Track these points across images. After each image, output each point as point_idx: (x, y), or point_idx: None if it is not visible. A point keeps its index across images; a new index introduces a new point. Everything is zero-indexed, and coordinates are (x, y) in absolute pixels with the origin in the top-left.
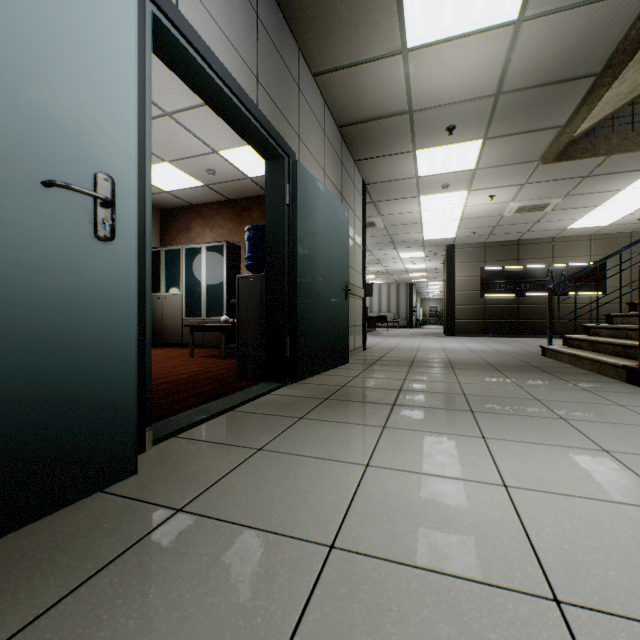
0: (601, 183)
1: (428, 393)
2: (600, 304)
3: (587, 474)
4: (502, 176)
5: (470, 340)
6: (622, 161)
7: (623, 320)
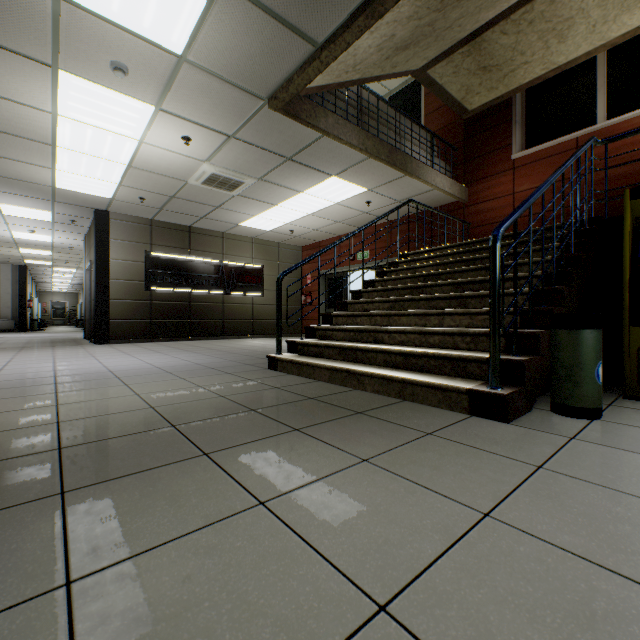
0: (294, 175)
1: None
2: (260, 305)
3: None
4: (214, 104)
5: (140, 349)
6: (323, 153)
7: (348, 320)
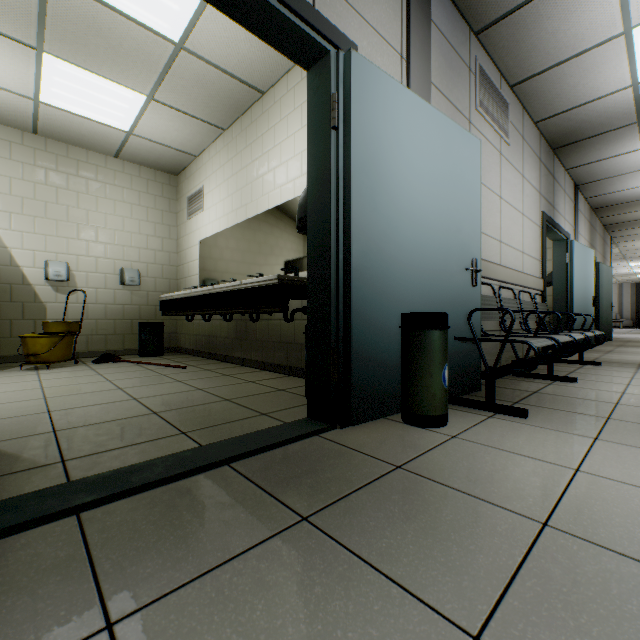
0: None
1: None
2: None
3: None
4: None
5: None
6: None
7: None
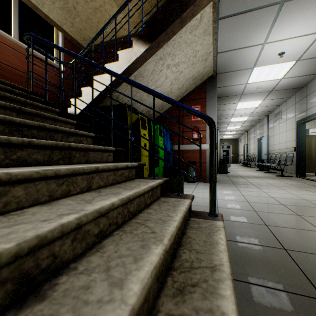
0: None
1: None
2: None
3: (277, 194)
4: None
5: None
6: None
7: None
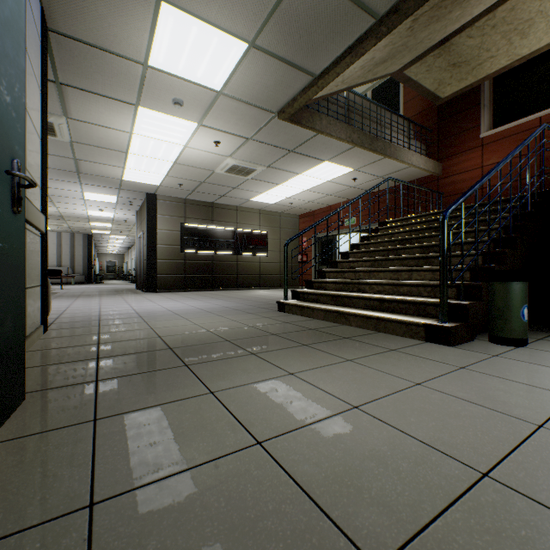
0: (294, 162)
1: (463, 534)
2: (265, 263)
3: None
4: (239, 118)
5: (180, 296)
6: (318, 145)
7: (338, 275)
